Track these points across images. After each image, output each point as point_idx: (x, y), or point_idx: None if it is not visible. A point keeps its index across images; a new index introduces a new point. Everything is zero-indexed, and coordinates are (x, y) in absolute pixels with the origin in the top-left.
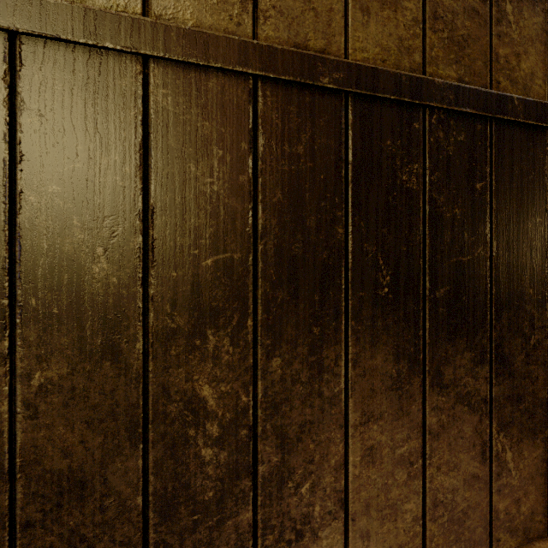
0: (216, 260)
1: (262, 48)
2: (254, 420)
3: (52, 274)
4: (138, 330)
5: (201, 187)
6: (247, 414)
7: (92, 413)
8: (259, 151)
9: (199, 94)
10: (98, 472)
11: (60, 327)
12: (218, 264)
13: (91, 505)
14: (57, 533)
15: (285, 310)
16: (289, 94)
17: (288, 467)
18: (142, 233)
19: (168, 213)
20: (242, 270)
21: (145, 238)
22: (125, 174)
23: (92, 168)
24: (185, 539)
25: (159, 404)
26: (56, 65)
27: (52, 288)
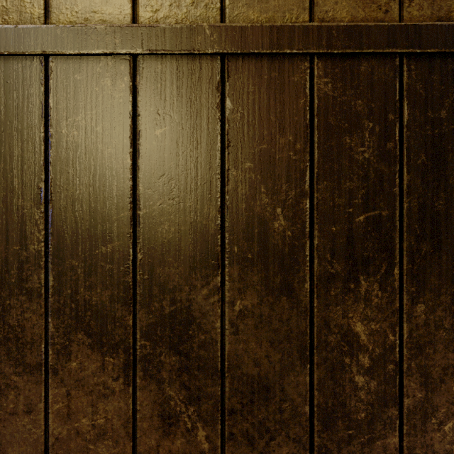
0: (366, 217)
1: (409, 28)
2: (400, 358)
3: (247, 228)
4: (306, 273)
5: (355, 156)
6: (393, 351)
7: (274, 336)
8: (404, 119)
9: (352, 78)
10: (277, 381)
11: (252, 268)
12: (369, 220)
13: (272, 406)
14: (250, 422)
15: (428, 261)
16: (433, 65)
17: (431, 404)
18: (309, 196)
19: (328, 179)
20: (389, 225)
21: (311, 200)
22: (296, 150)
23: (273, 147)
24: (341, 448)
25: (322, 334)
26: (250, 73)
27: (247, 239)
